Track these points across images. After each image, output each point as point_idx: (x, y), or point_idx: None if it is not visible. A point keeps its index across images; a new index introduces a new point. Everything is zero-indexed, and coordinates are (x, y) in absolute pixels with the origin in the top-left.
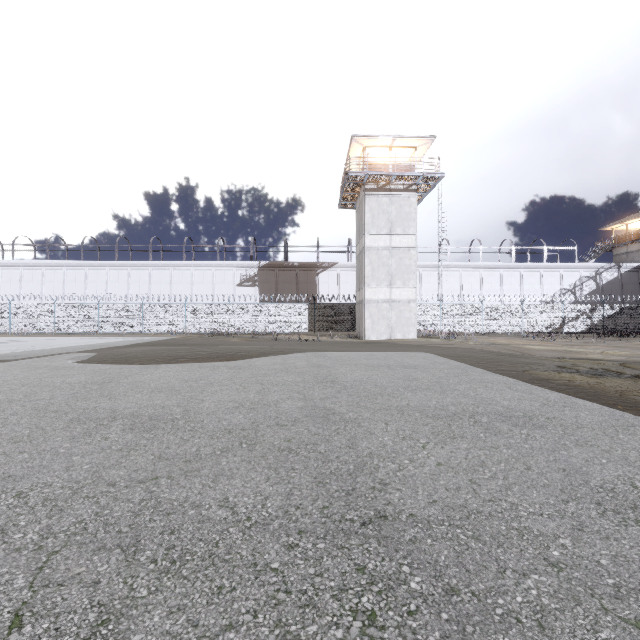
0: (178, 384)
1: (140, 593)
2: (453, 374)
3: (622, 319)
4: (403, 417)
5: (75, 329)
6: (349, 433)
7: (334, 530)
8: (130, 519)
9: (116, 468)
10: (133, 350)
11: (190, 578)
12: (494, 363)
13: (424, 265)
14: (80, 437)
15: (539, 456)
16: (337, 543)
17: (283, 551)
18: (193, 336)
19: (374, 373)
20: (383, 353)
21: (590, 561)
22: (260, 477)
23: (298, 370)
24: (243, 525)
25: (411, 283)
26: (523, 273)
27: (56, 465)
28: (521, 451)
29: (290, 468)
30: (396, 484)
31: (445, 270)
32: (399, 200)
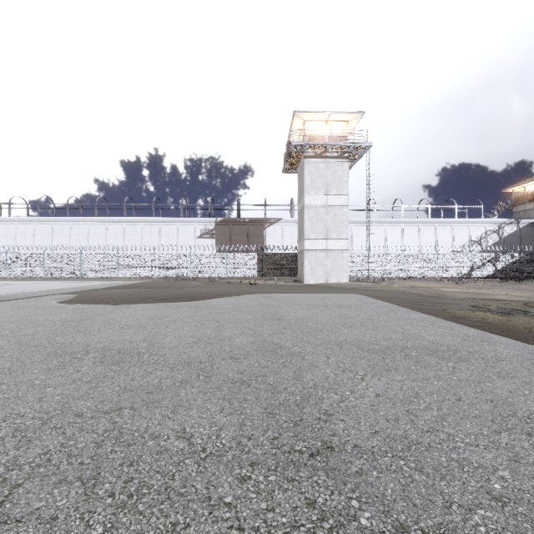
0: (145, 321)
1: (95, 530)
2: (382, 313)
3: (521, 266)
4: (342, 351)
5: (61, 274)
6: (295, 366)
7: (284, 462)
8: (93, 450)
9: (84, 399)
10: (109, 292)
11: (145, 513)
12: (416, 303)
13: (354, 221)
14: (55, 369)
15: (467, 387)
16: (287, 475)
17: (236, 484)
18: (160, 280)
19: (314, 312)
20: (321, 294)
21: (531, 495)
22: (215, 408)
23: (249, 309)
24: (198, 456)
25: (344, 235)
26: (437, 227)
27: (30, 396)
28: (450, 383)
29: (242, 399)
30: (340, 415)
31: (372, 225)
32: (334, 166)
